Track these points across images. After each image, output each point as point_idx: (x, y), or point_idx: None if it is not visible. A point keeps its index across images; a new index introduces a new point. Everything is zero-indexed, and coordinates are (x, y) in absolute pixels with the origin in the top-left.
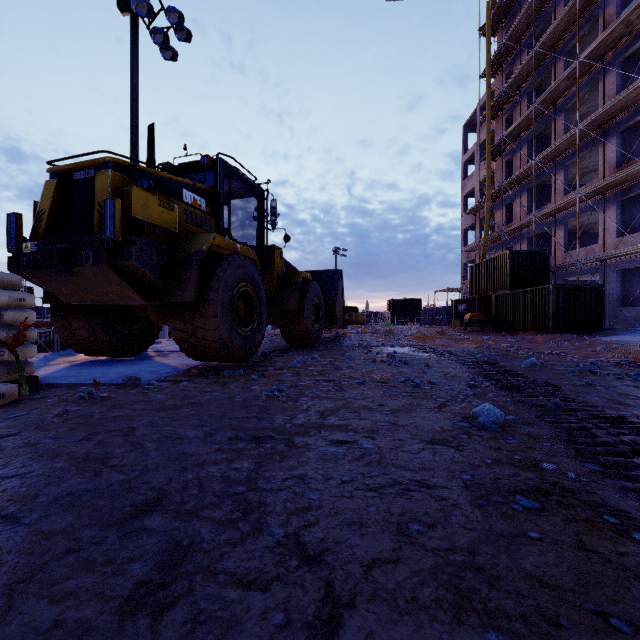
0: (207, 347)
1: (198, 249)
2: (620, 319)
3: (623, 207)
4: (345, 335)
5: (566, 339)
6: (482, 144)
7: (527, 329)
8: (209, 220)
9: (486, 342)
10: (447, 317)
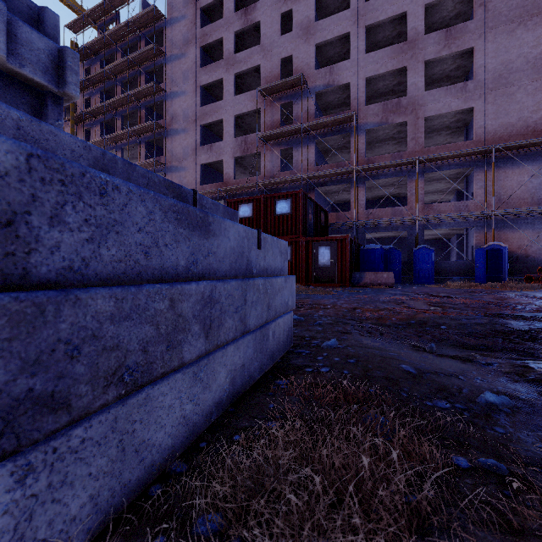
0: None
1: None
2: None
3: None
4: None
5: None
6: None
7: None
8: None
9: None
10: None
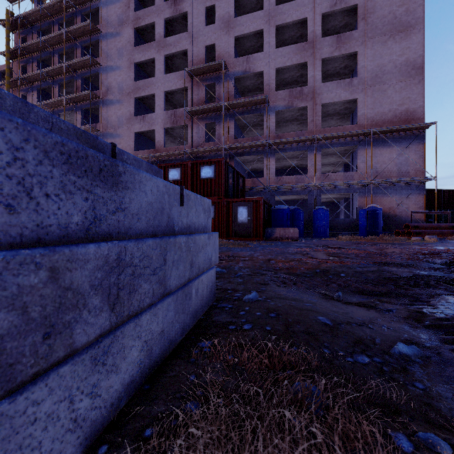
0: None
1: None
2: None
3: None
4: None
5: None
6: None
7: None
8: None
9: None
10: None
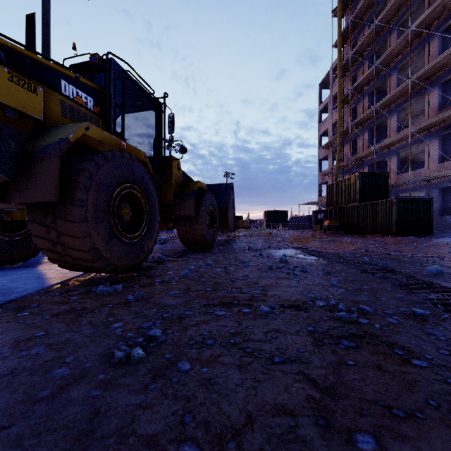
0: (78, 258)
1: (62, 137)
2: (441, 225)
3: (443, 140)
4: (235, 238)
5: (412, 241)
6: (333, 97)
7: (374, 232)
8: (96, 120)
9: (356, 244)
10: (309, 223)
